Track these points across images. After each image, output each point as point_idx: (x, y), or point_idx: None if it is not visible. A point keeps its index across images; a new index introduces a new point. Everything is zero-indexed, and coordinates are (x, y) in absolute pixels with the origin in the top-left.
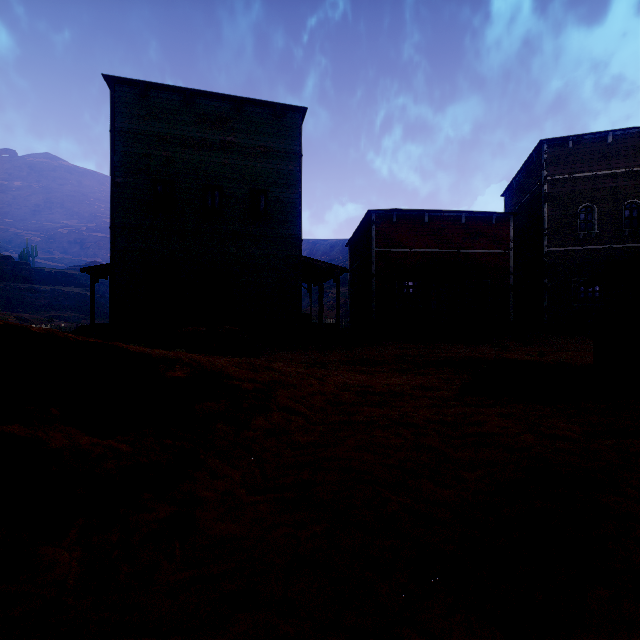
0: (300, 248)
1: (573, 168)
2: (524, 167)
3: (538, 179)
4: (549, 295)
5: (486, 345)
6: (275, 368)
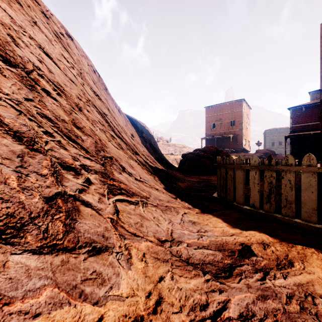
0: None
1: None
2: None
3: None
4: None
5: None
6: None
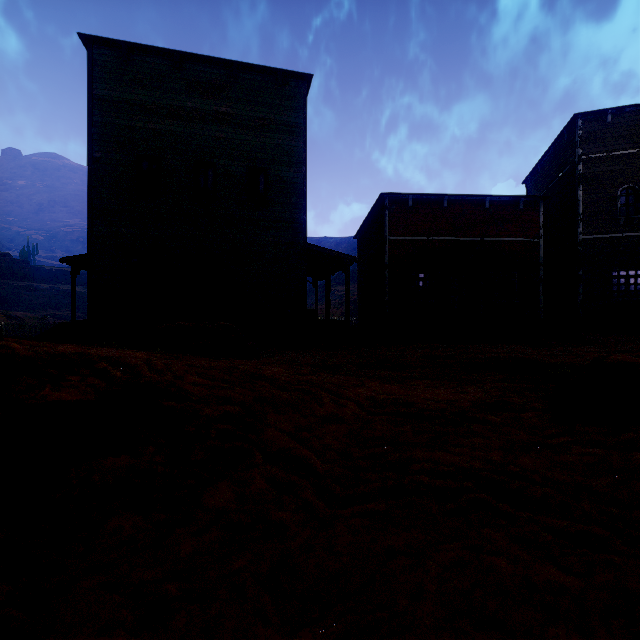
0: (304, 234)
1: (612, 145)
2: (552, 148)
3: (570, 159)
4: (584, 288)
5: (521, 344)
6: (267, 376)
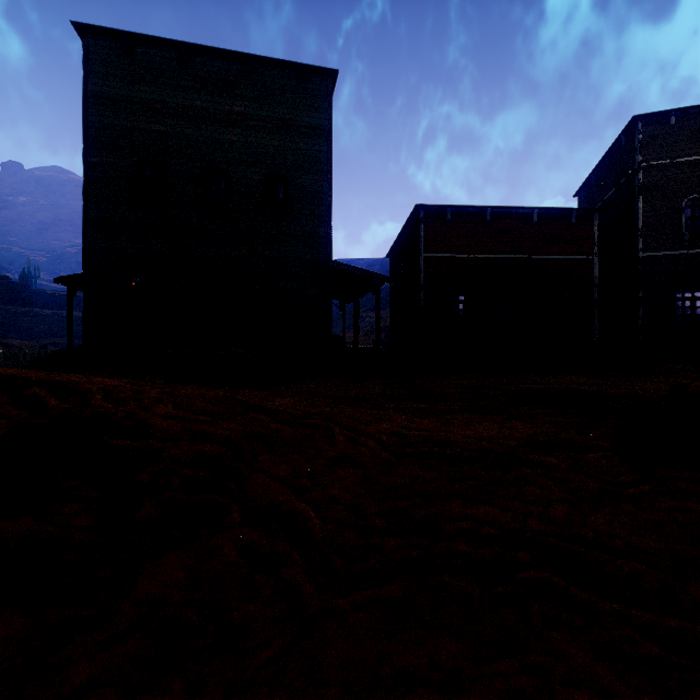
0: (329, 250)
1: (676, 151)
2: (608, 155)
3: (629, 167)
4: (644, 312)
5: (574, 374)
6: (268, 408)
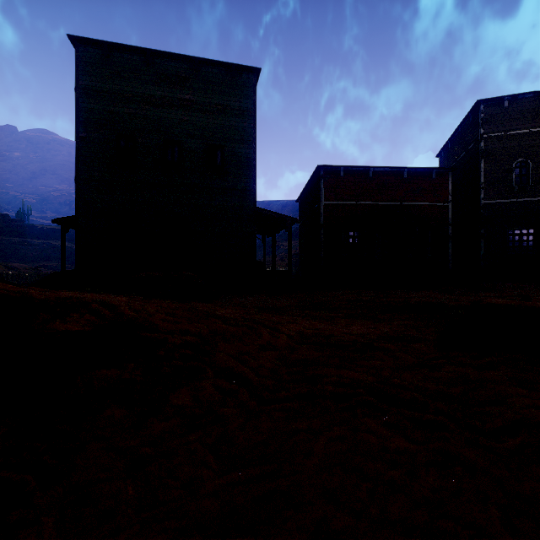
0: (254, 200)
1: (508, 126)
2: (460, 128)
3: (474, 137)
4: (485, 244)
5: (431, 290)
6: (219, 315)
